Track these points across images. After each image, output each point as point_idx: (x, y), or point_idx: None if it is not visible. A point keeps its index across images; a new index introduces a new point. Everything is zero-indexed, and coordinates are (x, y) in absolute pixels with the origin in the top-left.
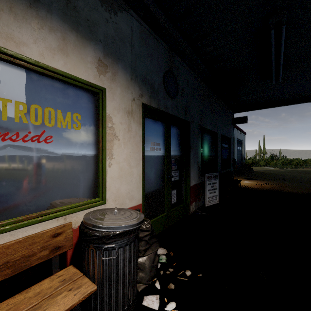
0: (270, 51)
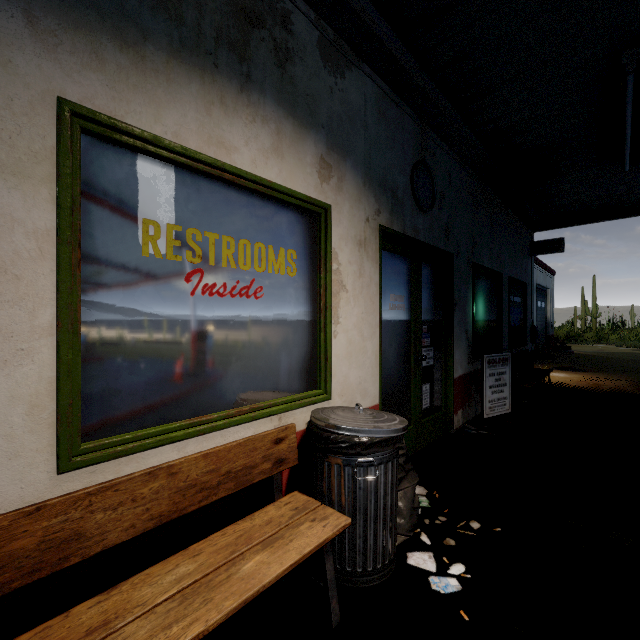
0: (623, 110)
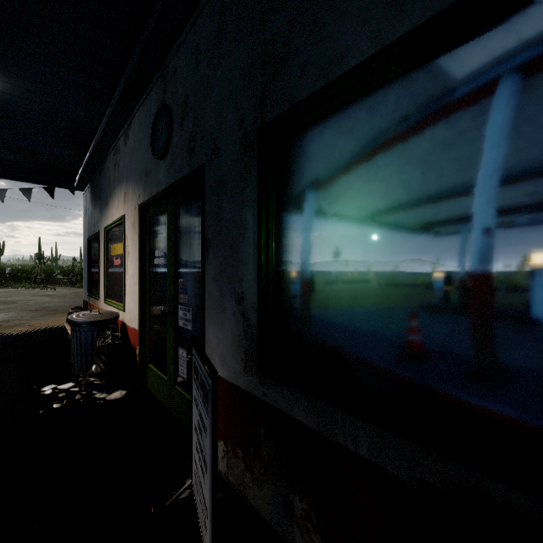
0: None
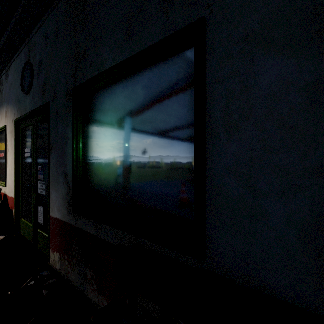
0: None
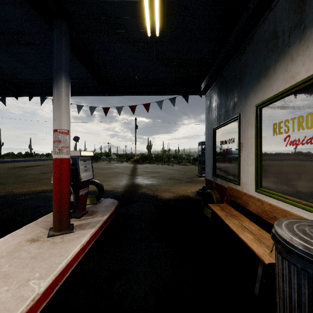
0: None
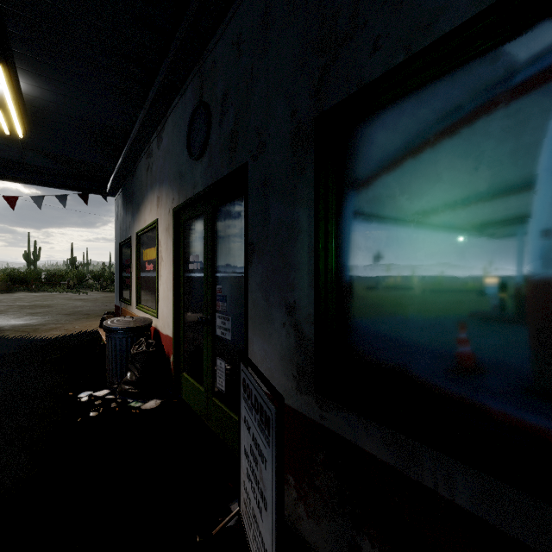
0: None
